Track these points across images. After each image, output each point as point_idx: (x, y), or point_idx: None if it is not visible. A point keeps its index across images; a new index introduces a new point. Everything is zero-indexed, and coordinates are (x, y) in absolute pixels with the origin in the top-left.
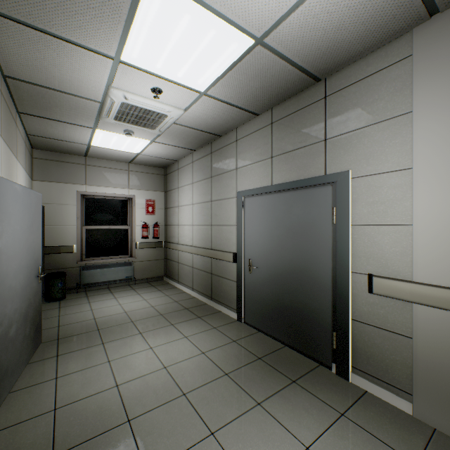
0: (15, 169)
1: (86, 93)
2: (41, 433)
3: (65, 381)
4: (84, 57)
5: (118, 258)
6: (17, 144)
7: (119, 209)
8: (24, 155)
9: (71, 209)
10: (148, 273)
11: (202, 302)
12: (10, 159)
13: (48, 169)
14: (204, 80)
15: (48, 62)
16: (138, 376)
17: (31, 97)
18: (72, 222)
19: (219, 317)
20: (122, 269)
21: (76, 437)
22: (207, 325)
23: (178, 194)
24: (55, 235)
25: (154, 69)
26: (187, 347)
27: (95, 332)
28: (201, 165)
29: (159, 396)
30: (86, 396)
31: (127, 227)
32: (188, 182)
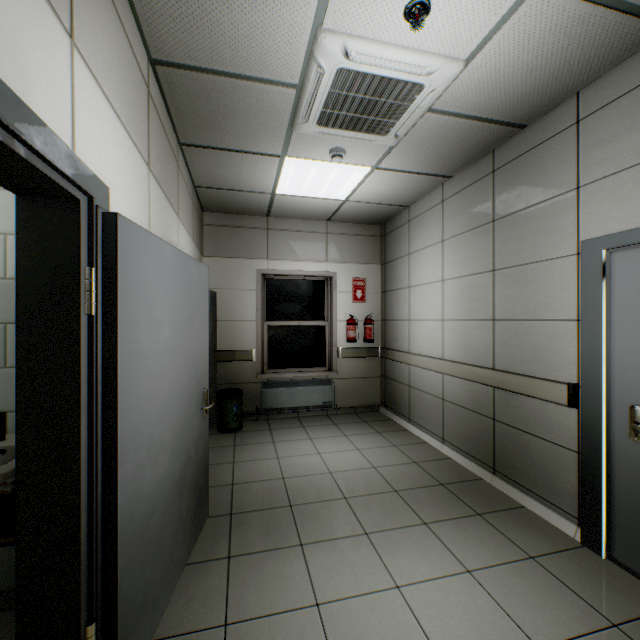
0: (174, 232)
1: (273, 68)
2: None
3: None
4: None
5: (311, 371)
6: (179, 195)
7: (313, 296)
8: (191, 216)
9: (249, 296)
10: (354, 399)
11: (468, 473)
12: (165, 213)
13: (221, 239)
14: None
15: None
16: None
17: (193, 104)
18: (250, 315)
19: (526, 524)
20: (317, 390)
21: None
22: (507, 545)
23: (408, 265)
24: (230, 334)
25: None
26: (484, 611)
27: (286, 510)
28: (464, 203)
29: None
30: None
31: (324, 323)
32: (432, 240)
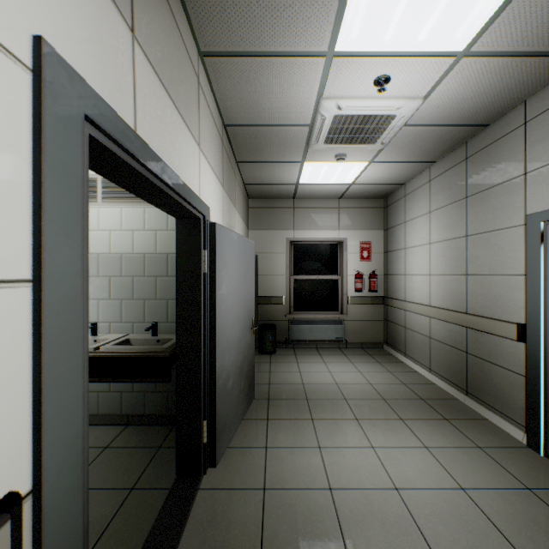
0: (234, 219)
1: (294, 119)
2: (250, 514)
3: (273, 455)
4: (292, 69)
5: (326, 314)
6: (236, 194)
7: (328, 256)
8: (242, 205)
9: (280, 257)
10: (361, 337)
11: (447, 394)
12: (230, 210)
13: (261, 217)
14: (467, 26)
15: (258, 94)
16: (357, 486)
17: (246, 142)
18: (281, 271)
19: (484, 429)
20: (331, 328)
21: (285, 543)
22: (462, 438)
23: (404, 231)
24: (267, 285)
25: (380, 46)
26: (430, 467)
27: (304, 401)
28: (445, 182)
29: (391, 537)
30: (294, 486)
31: (337, 277)
32: (422, 212)
